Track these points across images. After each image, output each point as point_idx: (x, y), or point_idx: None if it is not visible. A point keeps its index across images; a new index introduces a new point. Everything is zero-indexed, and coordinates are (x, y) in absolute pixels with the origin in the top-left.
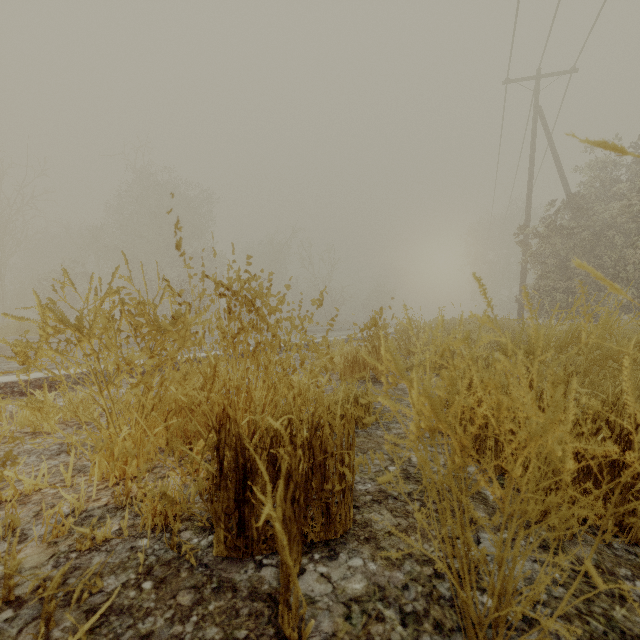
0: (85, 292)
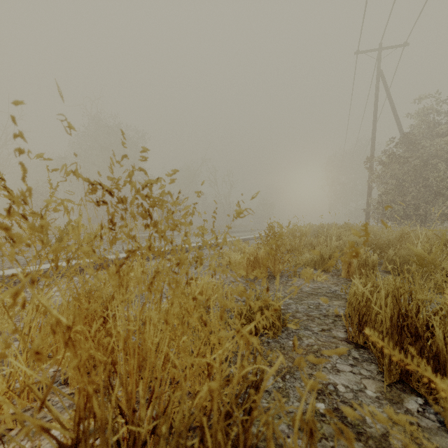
0: (53, 204)
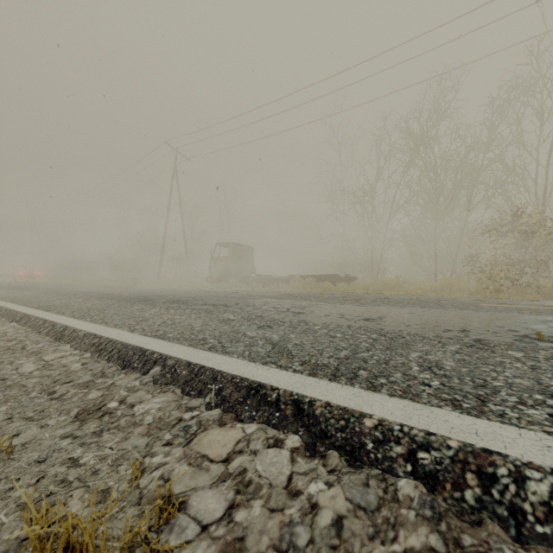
0: None
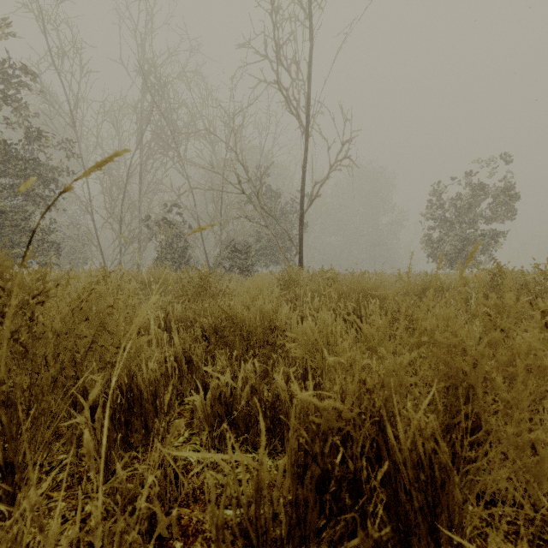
0: None
